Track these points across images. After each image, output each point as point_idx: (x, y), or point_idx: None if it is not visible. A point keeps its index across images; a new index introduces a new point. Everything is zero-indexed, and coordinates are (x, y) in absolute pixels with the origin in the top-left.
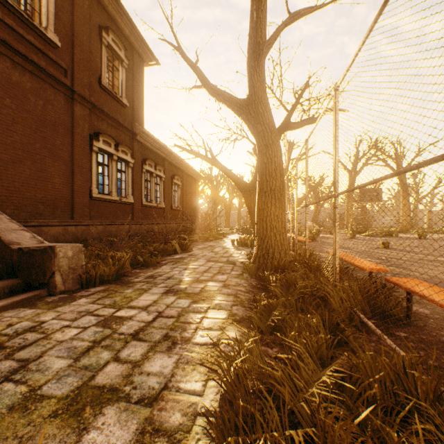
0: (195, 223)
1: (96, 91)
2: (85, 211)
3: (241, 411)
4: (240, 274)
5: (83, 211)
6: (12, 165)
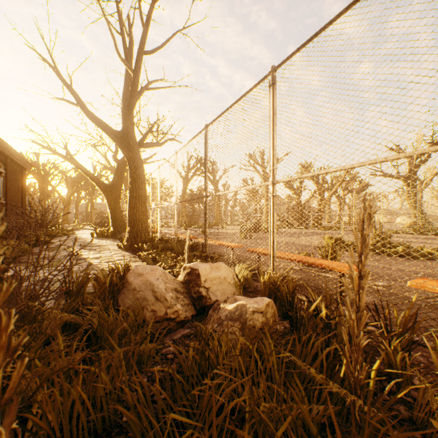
0: (33, 218)
1: None
2: None
3: None
4: (119, 250)
5: None
6: None
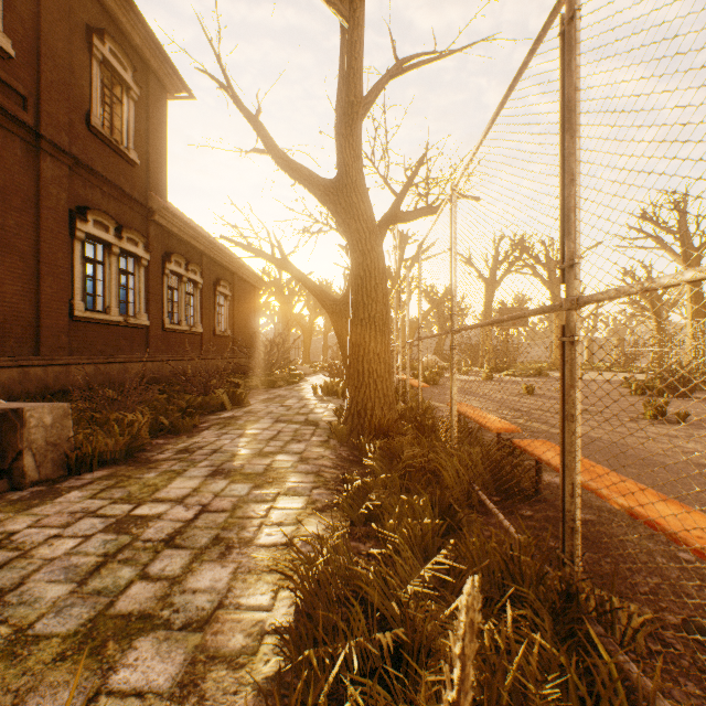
0: (254, 357)
1: (81, 136)
2: (62, 341)
3: (322, 623)
4: (325, 441)
5: (58, 342)
6: None
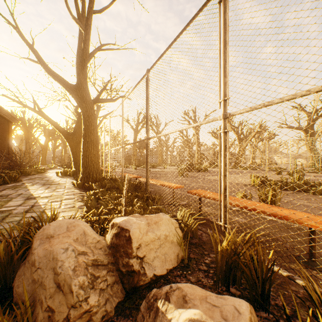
0: (13, 160)
1: None
2: None
3: None
4: (72, 188)
5: None
6: None
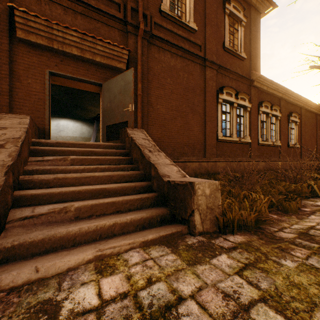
0: None
1: (220, 55)
2: (213, 151)
3: None
4: None
5: (211, 151)
6: (170, 121)
